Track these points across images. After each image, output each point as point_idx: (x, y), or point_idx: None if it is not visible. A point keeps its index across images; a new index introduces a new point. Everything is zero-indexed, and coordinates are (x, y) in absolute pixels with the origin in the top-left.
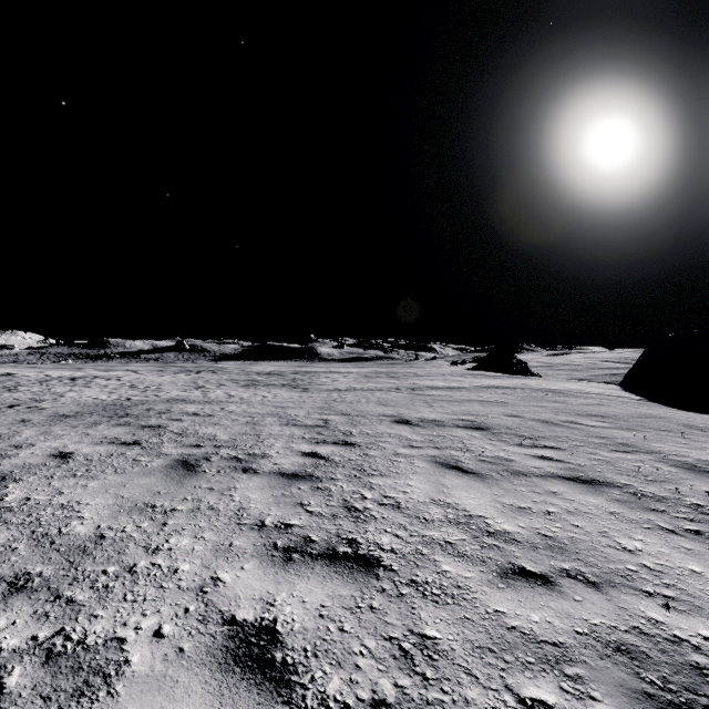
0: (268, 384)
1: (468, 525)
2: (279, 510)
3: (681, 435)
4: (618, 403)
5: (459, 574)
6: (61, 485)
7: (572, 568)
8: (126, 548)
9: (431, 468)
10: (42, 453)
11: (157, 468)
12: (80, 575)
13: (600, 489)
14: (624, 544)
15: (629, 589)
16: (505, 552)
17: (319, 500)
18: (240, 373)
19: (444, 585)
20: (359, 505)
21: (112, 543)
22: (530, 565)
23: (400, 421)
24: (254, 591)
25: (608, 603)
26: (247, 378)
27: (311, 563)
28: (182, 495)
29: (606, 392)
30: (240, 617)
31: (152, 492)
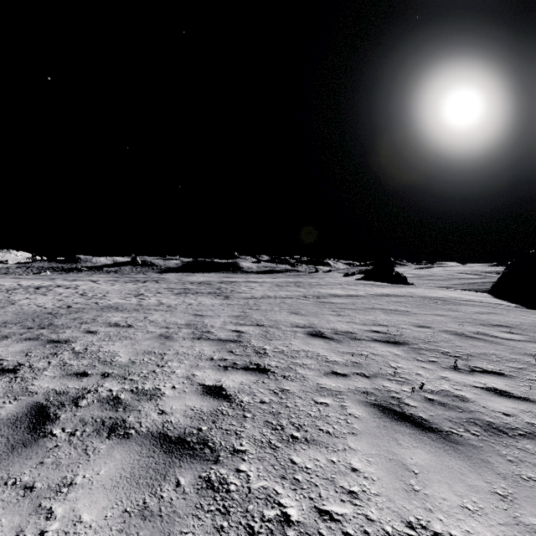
0: (197, 292)
1: None
2: None
3: None
4: (505, 311)
5: None
6: None
7: None
8: None
9: (371, 418)
10: None
11: None
12: None
13: None
14: None
15: None
16: None
17: (203, 530)
18: (177, 283)
19: None
20: None
21: None
22: None
23: (314, 333)
24: None
25: None
26: (182, 287)
27: None
28: None
29: (483, 300)
30: None
31: None
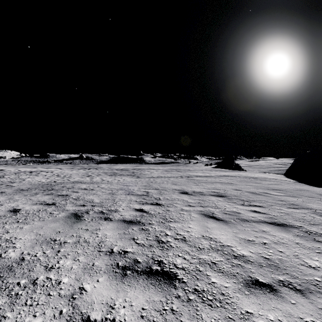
0: (121, 174)
1: (222, 251)
2: (121, 242)
3: (320, 199)
4: (285, 183)
5: (221, 284)
6: (9, 227)
7: (284, 280)
8: (34, 267)
9: (200, 217)
10: (5, 209)
11: (61, 217)
12: (3, 286)
13: (288, 229)
14: (309, 263)
15: (321, 295)
16: (245, 269)
17: (143, 236)
18: (108, 169)
19: (214, 293)
20: (164, 239)
21: (27, 263)
22: (260, 278)
23: (183, 192)
24: (103, 297)
25: (311, 305)
26: (111, 171)
27: (137, 277)
28: (71, 233)
29: (278, 178)
30: (93, 318)
31: (55, 231)
